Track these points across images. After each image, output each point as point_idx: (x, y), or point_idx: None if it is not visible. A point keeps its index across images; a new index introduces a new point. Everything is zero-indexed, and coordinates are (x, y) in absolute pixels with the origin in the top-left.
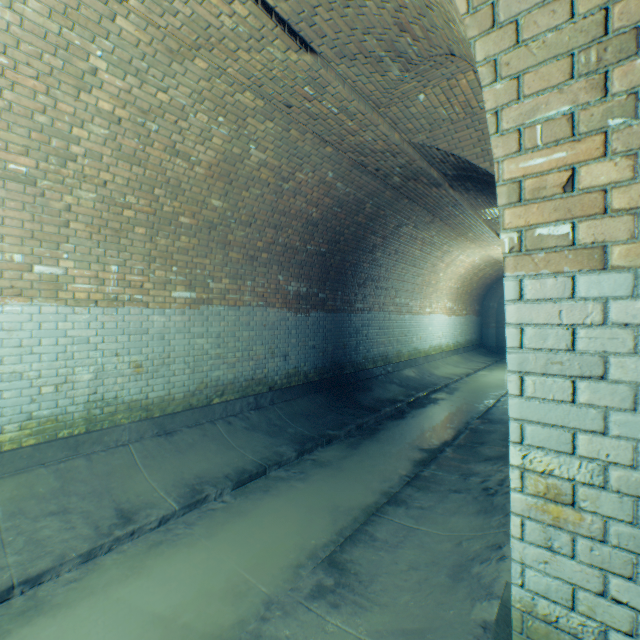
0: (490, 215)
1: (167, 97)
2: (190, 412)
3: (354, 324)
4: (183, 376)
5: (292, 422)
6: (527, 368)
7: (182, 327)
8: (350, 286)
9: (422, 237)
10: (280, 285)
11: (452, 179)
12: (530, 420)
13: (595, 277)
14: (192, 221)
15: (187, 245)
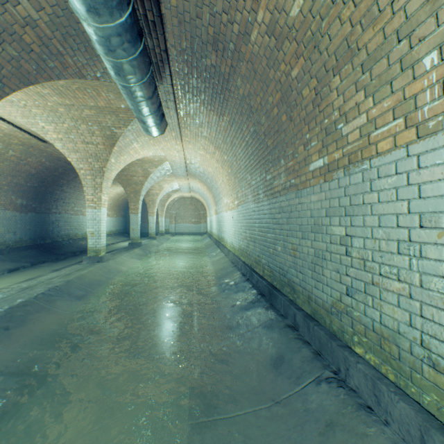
0: None
1: None
2: None
3: (52, 219)
4: None
5: (23, 259)
6: (90, 220)
7: None
8: (50, 201)
9: None
10: (13, 200)
11: None
12: (90, 225)
13: (96, 210)
14: None
15: None
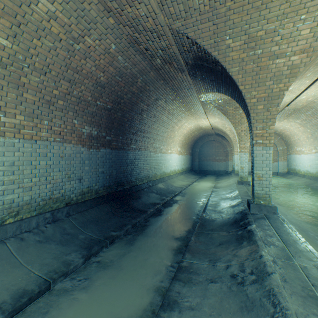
0: (204, 99)
1: None
2: None
3: (130, 157)
4: None
5: (83, 229)
6: None
7: None
8: (127, 134)
9: (169, 109)
10: (75, 127)
11: (191, 68)
12: None
13: None
14: None
15: None
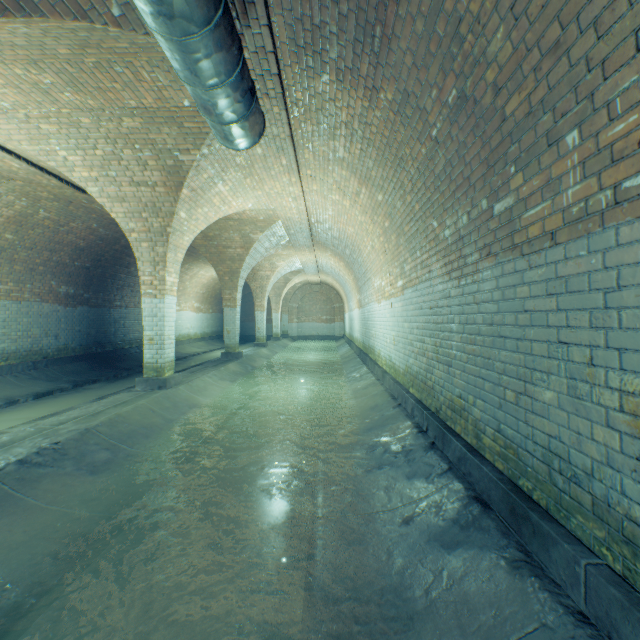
0: None
1: None
2: None
3: (114, 316)
4: None
5: (66, 376)
6: (147, 316)
7: None
8: (111, 290)
9: None
10: (53, 288)
11: None
12: (147, 326)
13: (156, 300)
14: None
15: None
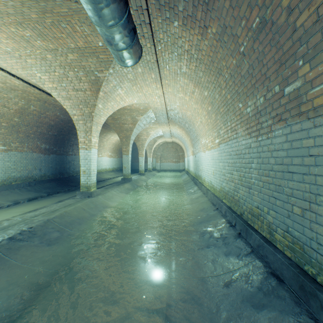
0: None
1: (7, 95)
2: (5, 186)
3: (68, 159)
4: (2, 174)
5: (44, 189)
6: (82, 159)
7: (1, 158)
8: (67, 146)
9: None
10: (38, 145)
11: None
12: (82, 164)
13: (87, 151)
14: (7, 124)
15: (4, 132)
